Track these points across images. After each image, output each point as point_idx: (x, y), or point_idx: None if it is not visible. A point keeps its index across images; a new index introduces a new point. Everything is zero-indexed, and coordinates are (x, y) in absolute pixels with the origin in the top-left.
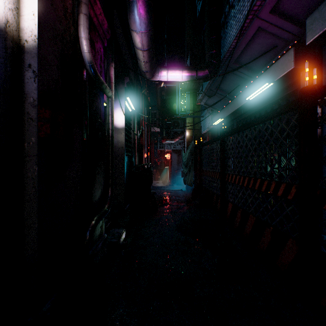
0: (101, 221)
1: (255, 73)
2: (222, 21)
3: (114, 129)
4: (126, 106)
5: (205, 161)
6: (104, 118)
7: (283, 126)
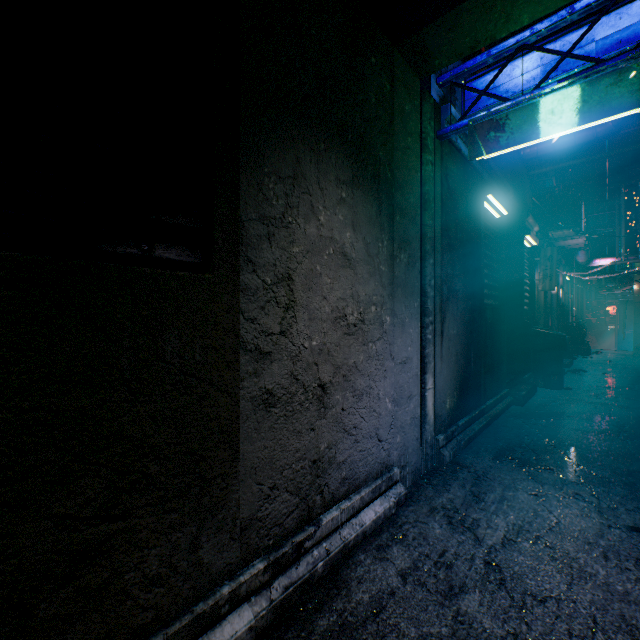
0: None
1: None
2: None
3: None
4: None
5: None
6: None
7: None
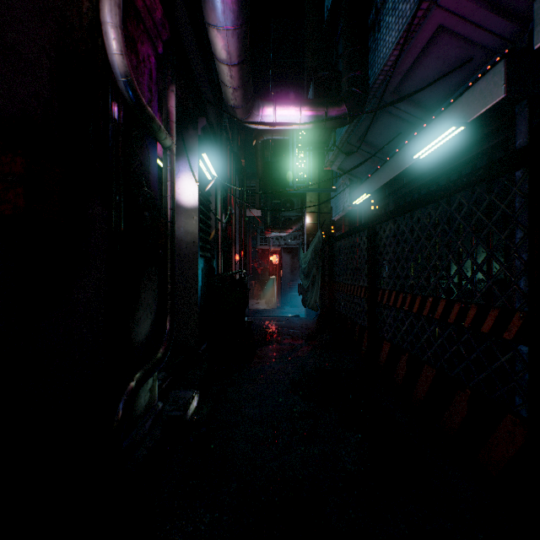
0: (151, 378)
1: (428, 112)
2: (372, 19)
3: (179, 209)
4: (201, 169)
5: (340, 266)
6: (161, 190)
7: (494, 200)
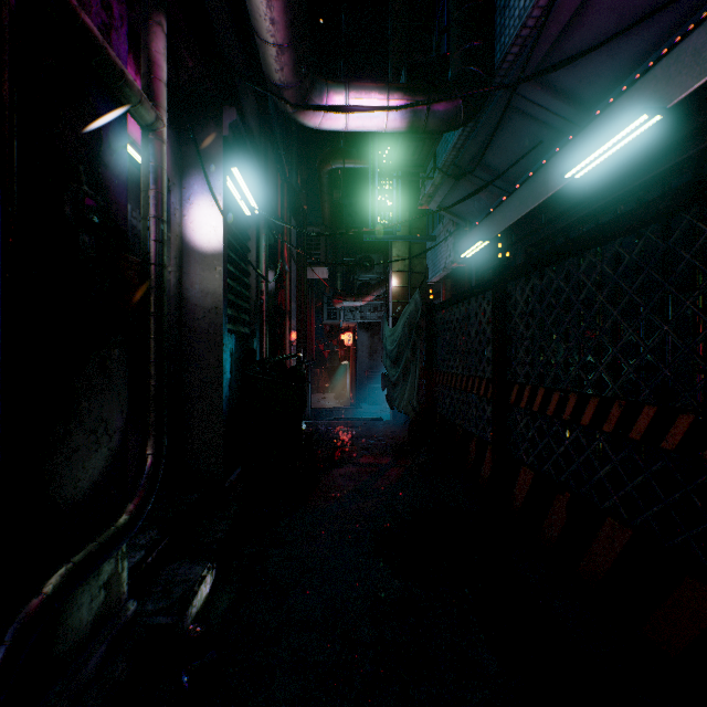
0: (110, 561)
1: (585, 110)
2: None
3: (193, 255)
4: (232, 196)
5: (443, 348)
6: None
7: None
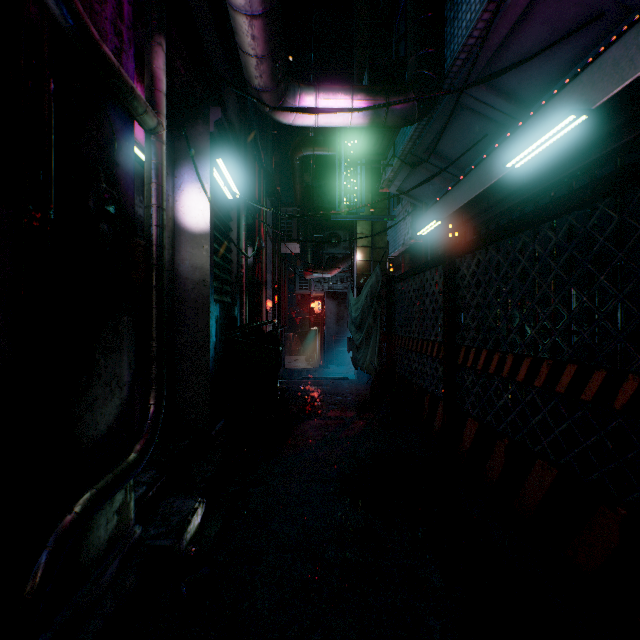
0: (121, 492)
1: (524, 107)
2: None
3: (183, 235)
4: (216, 183)
5: (402, 315)
6: None
7: None
